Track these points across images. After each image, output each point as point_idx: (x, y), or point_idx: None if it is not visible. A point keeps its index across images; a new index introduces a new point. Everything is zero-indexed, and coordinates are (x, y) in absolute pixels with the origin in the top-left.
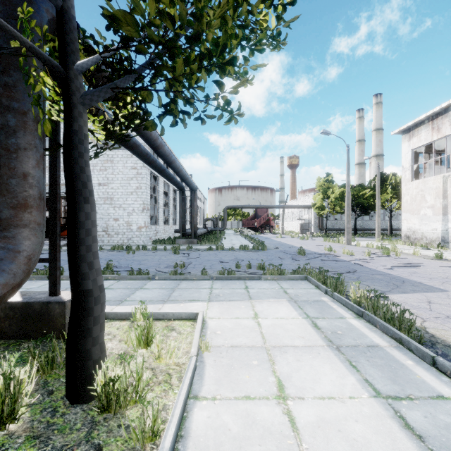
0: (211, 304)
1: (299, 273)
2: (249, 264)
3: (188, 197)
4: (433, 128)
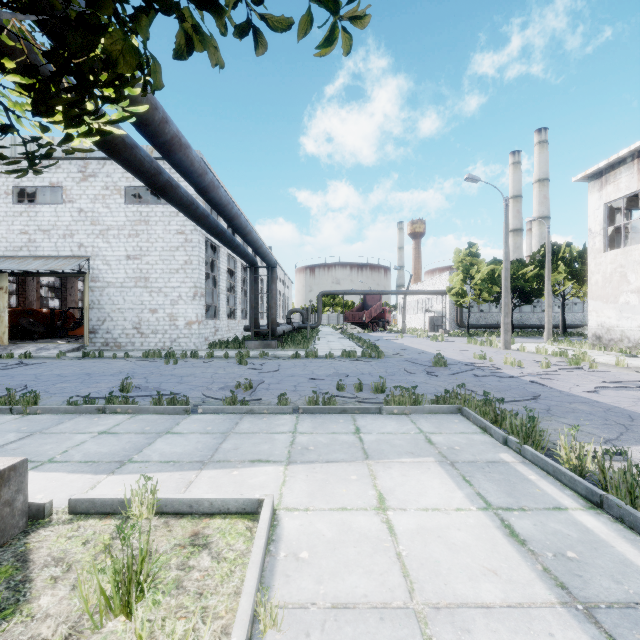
0: (291, 471)
1: (447, 401)
2: (360, 384)
3: (265, 279)
4: (639, 170)
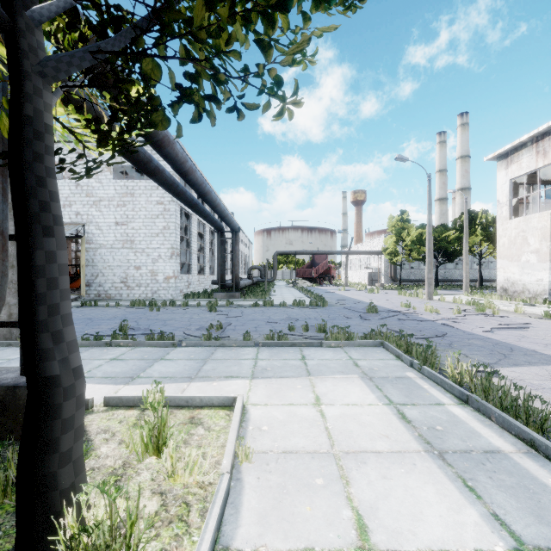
0: (254, 383)
1: (373, 337)
2: (306, 325)
3: (229, 240)
4: (537, 152)
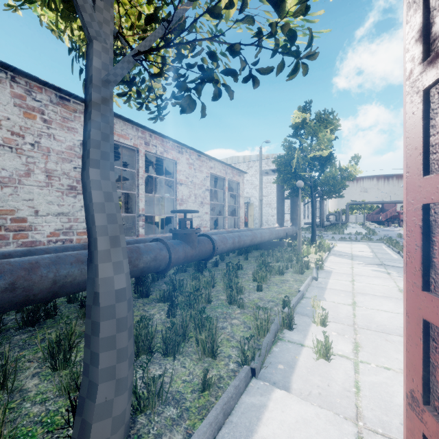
0: (336, 243)
1: (380, 240)
2: (356, 237)
3: None
4: None
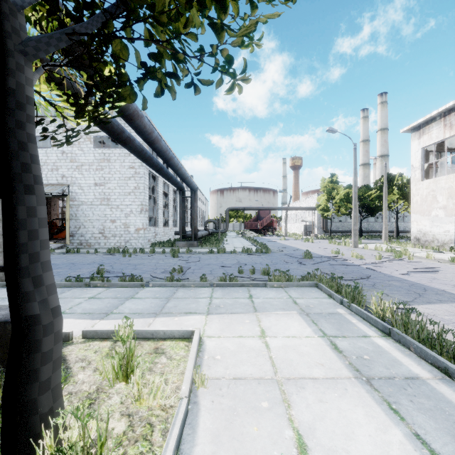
0: (210, 318)
1: (309, 279)
2: (253, 269)
3: (189, 198)
4: (445, 125)
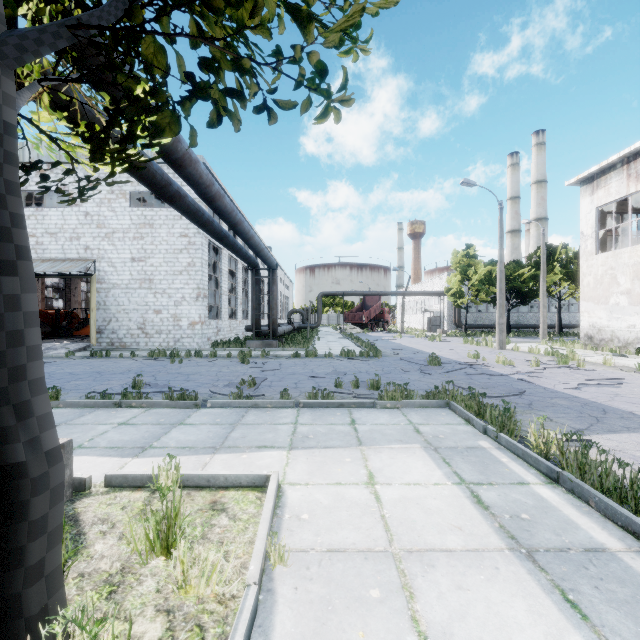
0: (293, 455)
1: (437, 396)
2: (356, 381)
3: (266, 279)
4: (629, 175)
